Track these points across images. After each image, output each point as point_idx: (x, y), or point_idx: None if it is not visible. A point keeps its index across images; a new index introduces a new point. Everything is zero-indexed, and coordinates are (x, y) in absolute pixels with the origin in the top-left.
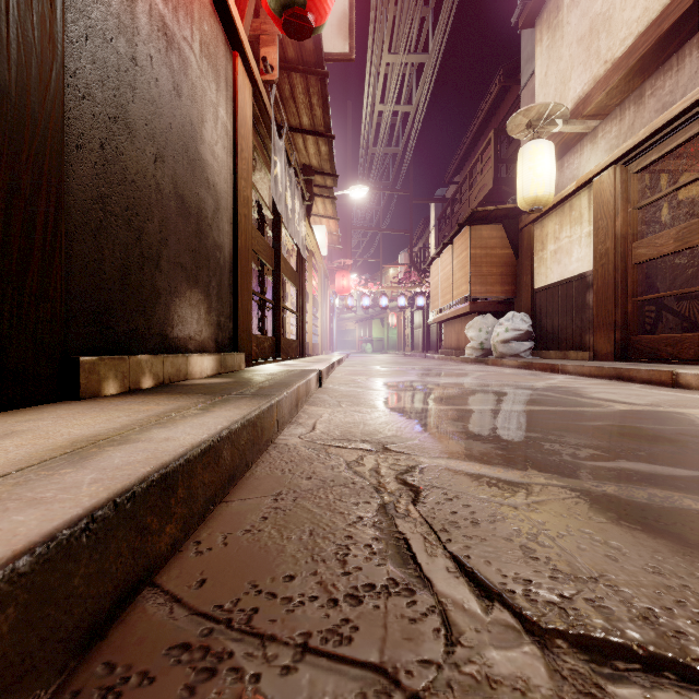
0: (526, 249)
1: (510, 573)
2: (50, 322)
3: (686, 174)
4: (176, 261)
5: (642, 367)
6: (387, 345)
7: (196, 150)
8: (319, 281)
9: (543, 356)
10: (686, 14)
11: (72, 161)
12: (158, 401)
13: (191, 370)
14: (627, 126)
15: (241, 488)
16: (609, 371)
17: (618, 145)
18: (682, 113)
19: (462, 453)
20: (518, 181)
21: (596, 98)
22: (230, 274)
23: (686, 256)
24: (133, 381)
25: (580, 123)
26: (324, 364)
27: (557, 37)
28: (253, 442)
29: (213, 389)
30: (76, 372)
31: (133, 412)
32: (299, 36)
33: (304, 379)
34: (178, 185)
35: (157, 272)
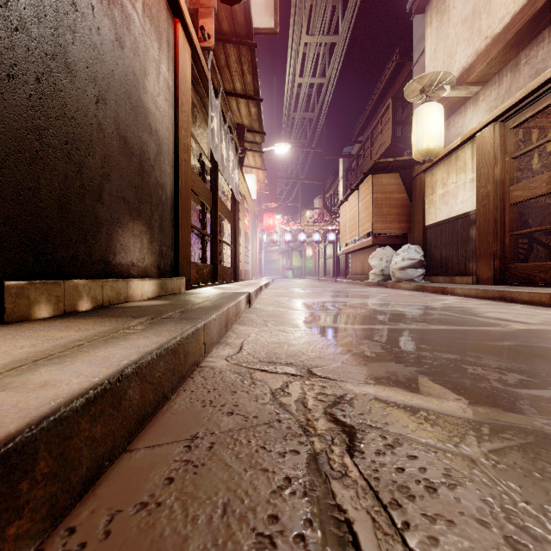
0: (419, 193)
1: None
2: None
3: None
4: (118, 195)
5: (523, 290)
6: (304, 272)
7: (138, 98)
8: (250, 220)
9: (433, 281)
10: None
11: (3, 89)
12: (82, 326)
13: (132, 293)
14: (505, 90)
15: (153, 429)
16: (494, 293)
17: (497, 106)
18: None
19: (388, 379)
20: (413, 137)
21: (478, 68)
22: (172, 210)
23: None
24: (69, 304)
25: (464, 89)
26: (254, 287)
27: (444, 20)
28: (174, 371)
29: (146, 311)
30: (1, 297)
31: (44, 340)
32: (231, 1)
33: (233, 301)
34: (121, 127)
35: (99, 204)
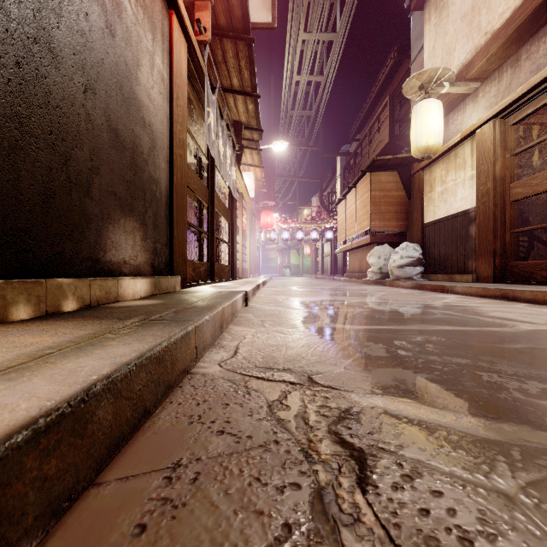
0: (417, 191)
1: None
2: None
3: None
4: (109, 190)
5: (525, 288)
6: (302, 270)
7: (130, 89)
8: (248, 218)
9: (431, 279)
10: None
11: None
12: (61, 329)
13: (123, 292)
14: (505, 86)
15: (130, 453)
16: (495, 292)
17: (497, 103)
18: None
19: (397, 388)
20: (412, 134)
21: (478, 64)
22: (167, 206)
23: None
24: (52, 305)
25: (464, 85)
26: (251, 285)
27: (443, 16)
28: (159, 381)
29: (134, 312)
30: None
31: (10, 347)
32: None
33: (229, 300)
34: (111, 118)
35: (88, 198)
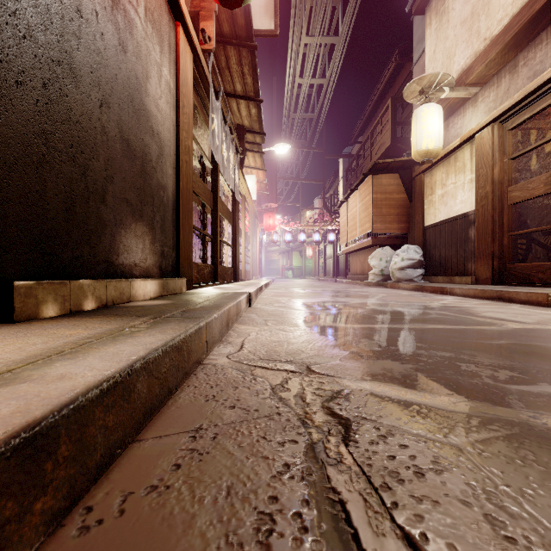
0: (418, 194)
1: None
2: None
3: None
4: (121, 197)
5: (520, 290)
6: (304, 272)
7: (140, 101)
8: (250, 220)
9: (432, 281)
10: None
11: (11, 95)
12: (89, 324)
13: (135, 293)
14: (503, 91)
15: (160, 421)
16: (492, 293)
17: (495, 107)
18: None
19: (384, 375)
20: (412, 138)
21: (477, 69)
22: (173, 211)
23: None
24: (75, 304)
25: (463, 90)
26: (254, 287)
27: (444, 21)
28: (178, 367)
29: (149, 311)
30: (11, 296)
31: (54, 337)
32: (231, 5)
33: (234, 301)
34: (124, 130)
35: (103, 205)
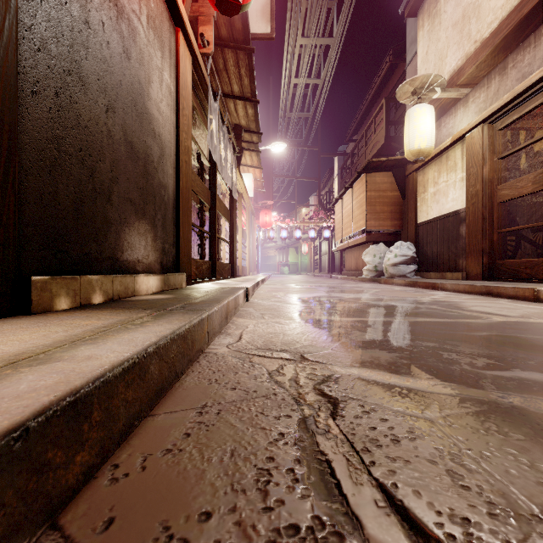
0: (411, 192)
1: (444, 509)
2: (3, 245)
3: (540, 131)
4: (126, 197)
5: (508, 285)
6: (300, 268)
7: (143, 105)
8: (247, 217)
9: (424, 276)
10: (542, 1)
11: (28, 104)
12: (101, 316)
13: (138, 288)
14: (493, 92)
15: (169, 400)
16: (481, 289)
17: (486, 108)
18: (539, 80)
19: (371, 363)
20: (405, 137)
21: (468, 71)
22: (174, 209)
23: (540, 196)
24: (84, 298)
25: (455, 91)
26: (251, 282)
27: (436, 23)
28: (184, 354)
29: (154, 304)
30: (29, 290)
31: (73, 327)
32: (230, 12)
33: (233, 295)
34: (127, 133)
35: (109, 205)
